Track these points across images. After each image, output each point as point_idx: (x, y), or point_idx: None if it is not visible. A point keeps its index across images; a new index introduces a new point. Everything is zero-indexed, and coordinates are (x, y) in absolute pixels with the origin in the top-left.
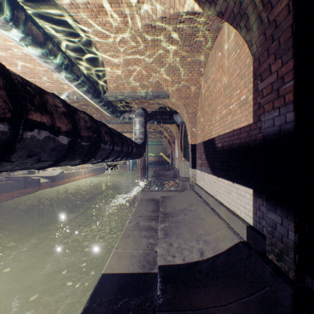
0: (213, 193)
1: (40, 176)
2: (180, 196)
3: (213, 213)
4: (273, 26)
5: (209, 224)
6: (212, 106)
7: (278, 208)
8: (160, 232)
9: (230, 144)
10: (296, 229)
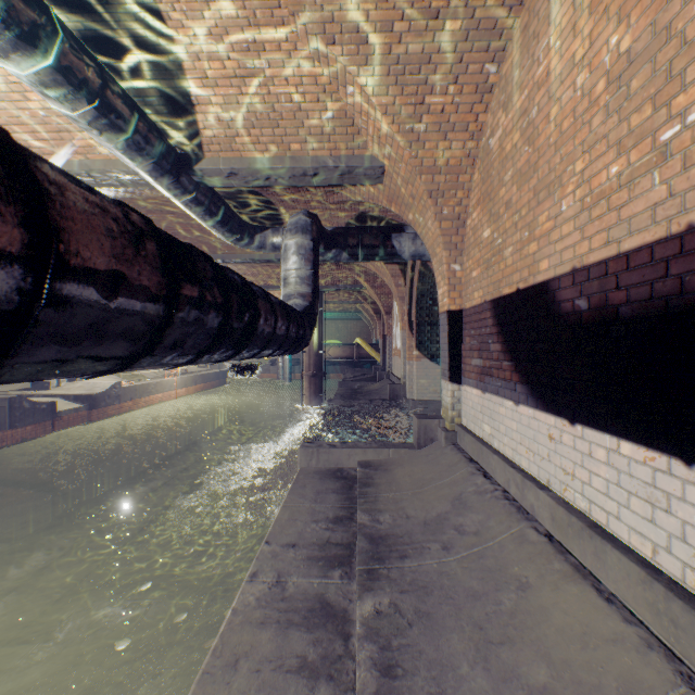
0: (545, 473)
1: (60, 395)
2: (418, 462)
3: (565, 567)
4: None
5: (565, 629)
6: (537, 172)
7: None
8: (362, 651)
9: (666, 293)
10: None
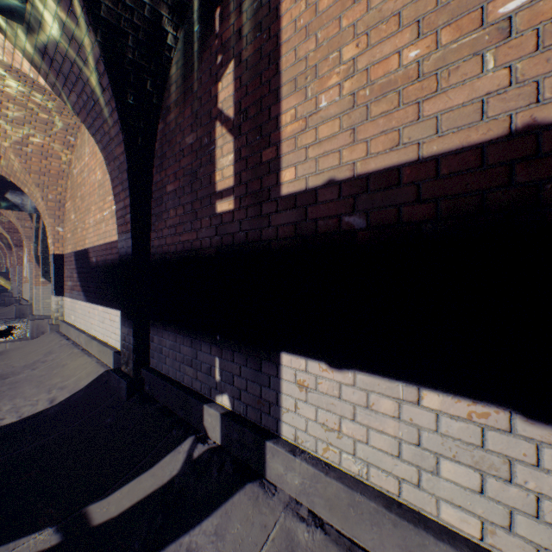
0: (88, 327)
1: None
2: (30, 346)
3: (82, 354)
4: (119, 161)
5: (73, 368)
6: (86, 202)
7: (127, 321)
8: None
9: (105, 260)
10: (134, 334)
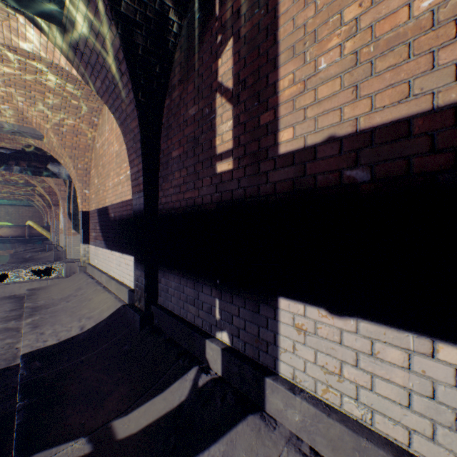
0: (108, 269)
1: None
2: (65, 283)
3: (104, 291)
4: (133, 133)
5: (97, 302)
6: (106, 169)
7: (139, 265)
8: (26, 327)
9: (121, 215)
10: (145, 276)
